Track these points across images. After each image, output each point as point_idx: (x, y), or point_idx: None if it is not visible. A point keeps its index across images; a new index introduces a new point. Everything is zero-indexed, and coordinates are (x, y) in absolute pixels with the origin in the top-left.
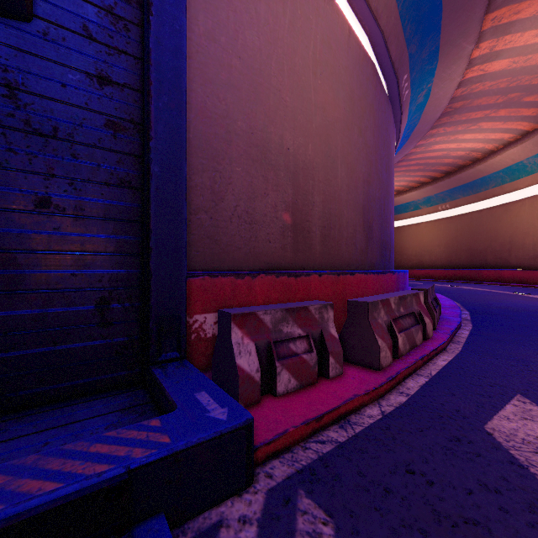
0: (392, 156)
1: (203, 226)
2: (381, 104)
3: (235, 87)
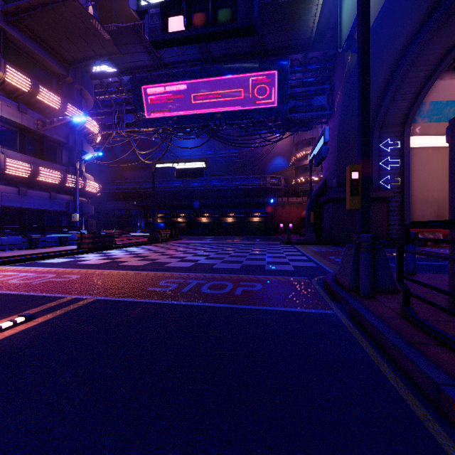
0: None
1: (410, 218)
2: None
3: (418, 189)
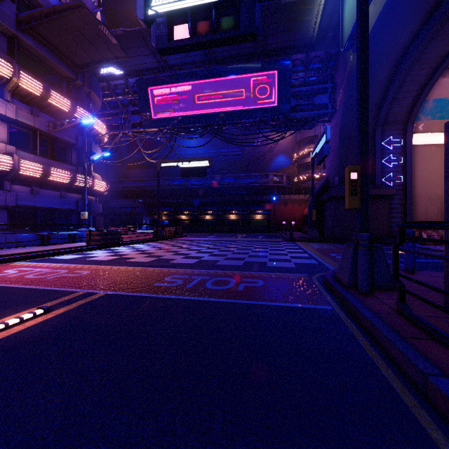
0: None
1: (413, 216)
2: None
3: (421, 186)
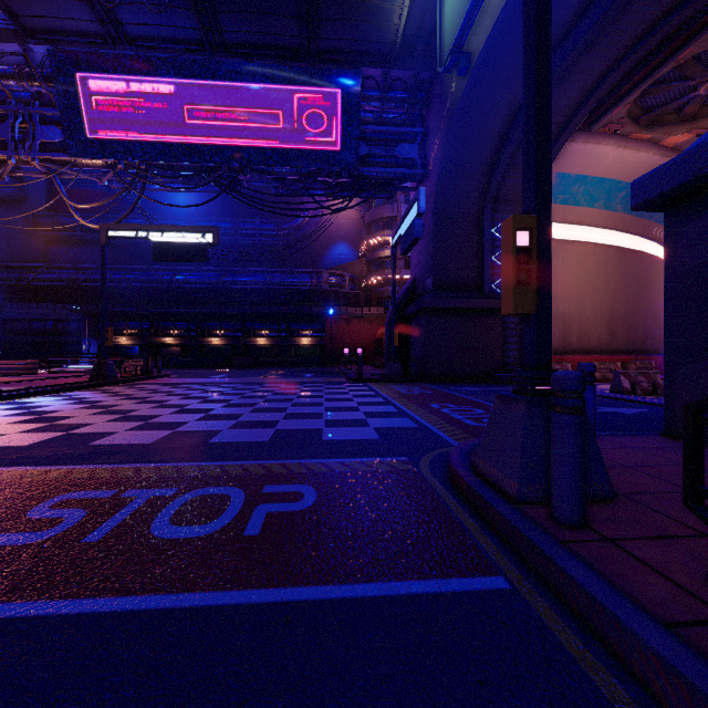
0: (651, 276)
1: None
2: (627, 259)
3: None
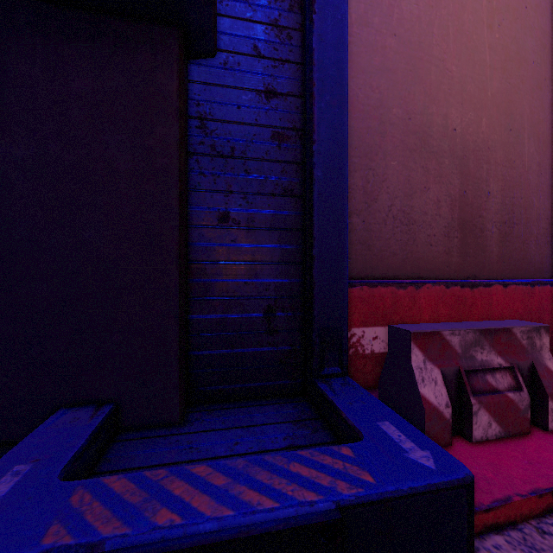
0: None
1: (355, 231)
2: None
3: (390, 70)
